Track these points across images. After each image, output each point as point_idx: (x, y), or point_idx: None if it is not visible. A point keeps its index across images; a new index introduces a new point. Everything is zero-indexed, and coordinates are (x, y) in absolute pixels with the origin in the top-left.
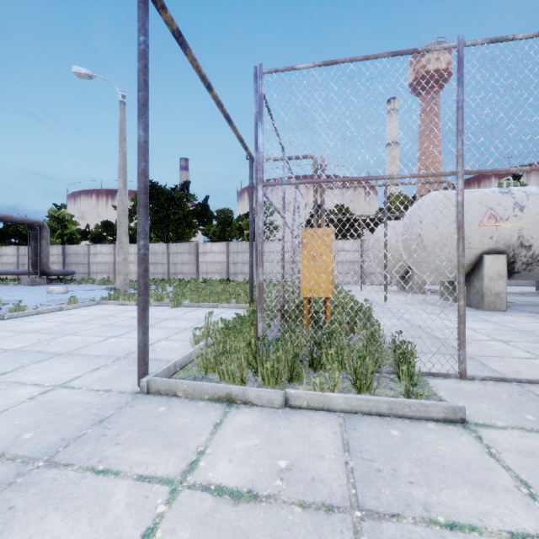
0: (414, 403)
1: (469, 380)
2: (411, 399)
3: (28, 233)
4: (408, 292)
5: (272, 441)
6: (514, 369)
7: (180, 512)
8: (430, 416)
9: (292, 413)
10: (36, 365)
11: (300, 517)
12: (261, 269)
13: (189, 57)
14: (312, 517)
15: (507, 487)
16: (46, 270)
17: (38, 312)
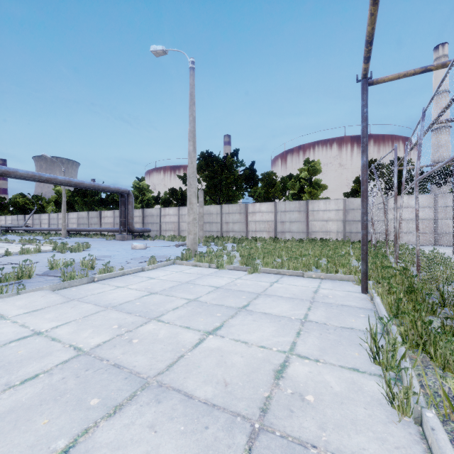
0: None
1: None
2: None
3: (119, 200)
4: None
5: None
6: None
7: None
8: None
9: None
10: (107, 431)
11: None
12: None
13: None
14: None
15: None
16: (131, 228)
17: (123, 273)
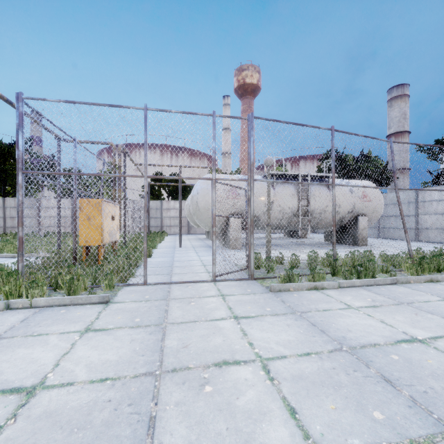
0: (84, 297)
1: (148, 285)
2: (85, 295)
3: None
4: (209, 239)
5: None
6: (182, 278)
7: None
8: (92, 302)
9: (9, 311)
10: None
11: None
12: (21, 228)
13: None
14: None
15: (87, 321)
16: None
17: None
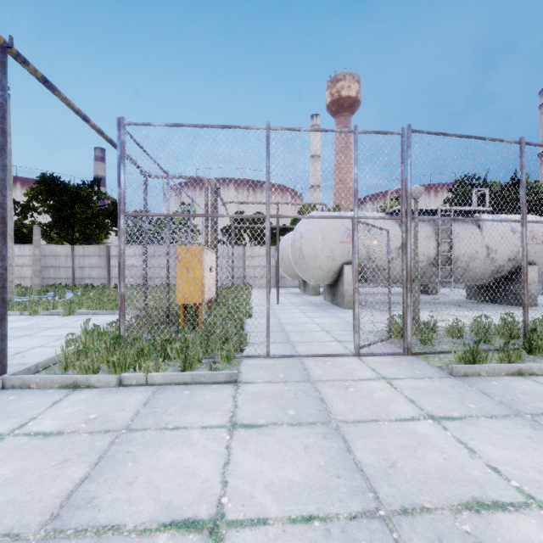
0: (207, 374)
1: (271, 358)
2: (208, 371)
3: None
4: (307, 294)
5: (94, 406)
6: (310, 349)
7: (1, 447)
8: (217, 381)
9: (123, 389)
10: None
11: (85, 437)
12: (123, 283)
13: (59, 97)
14: (93, 436)
15: (224, 409)
16: None
17: None
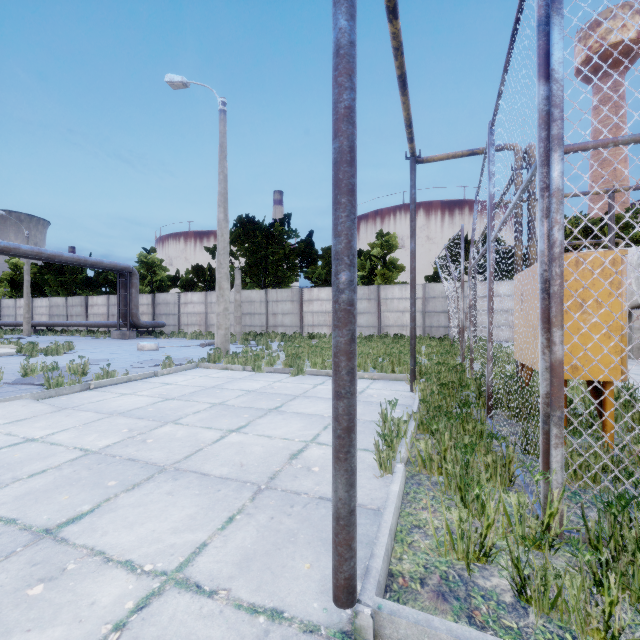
0: None
1: None
2: None
3: (118, 281)
4: None
5: None
6: None
7: None
8: None
9: None
10: (128, 498)
11: None
12: (560, 332)
13: None
14: None
15: None
16: (136, 322)
17: (128, 378)
